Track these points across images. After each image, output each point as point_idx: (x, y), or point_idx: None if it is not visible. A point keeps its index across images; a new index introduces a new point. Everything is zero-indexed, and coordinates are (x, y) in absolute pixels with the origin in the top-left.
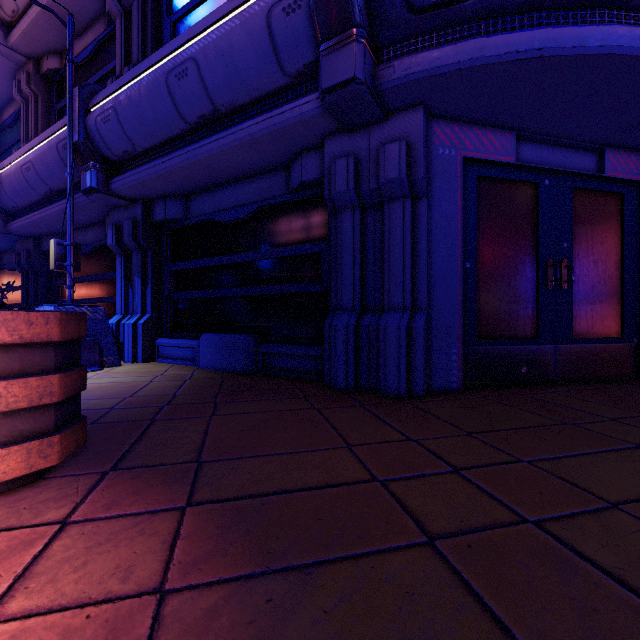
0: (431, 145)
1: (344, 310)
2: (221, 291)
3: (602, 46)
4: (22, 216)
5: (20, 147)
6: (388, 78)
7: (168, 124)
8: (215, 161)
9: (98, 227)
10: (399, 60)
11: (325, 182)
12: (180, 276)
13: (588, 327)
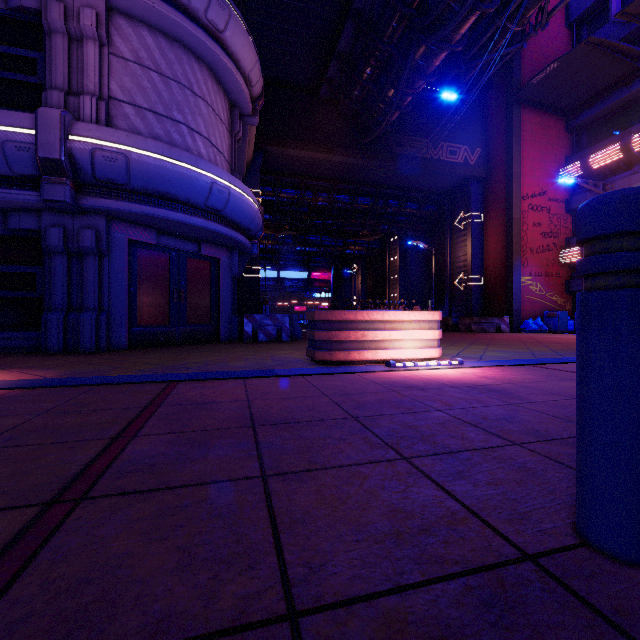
0: (111, 231)
1: (56, 310)
2: None
3: (176, 219)
4: None
5: None
6: (84, 203)
7: None
8: None
9: None
10: (90, 197)
11: (42, 235)
12: None
13: (195, 320)
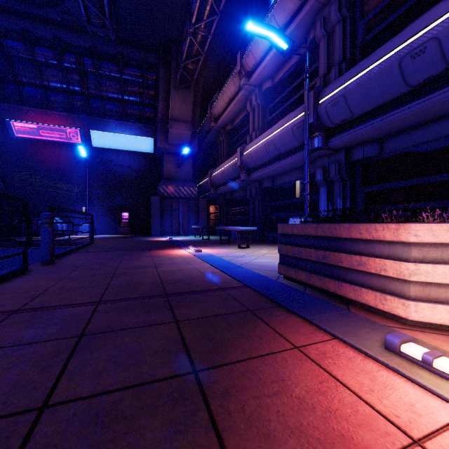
0: None
1: None
2: (419, 204)
3: None
4: (256, 170)
5: (250, 135)
6: None
7: (390, 93)
8: (436, 107)
9: (300, 170)
10: None
11: None
12: (370, 195)
13: None
